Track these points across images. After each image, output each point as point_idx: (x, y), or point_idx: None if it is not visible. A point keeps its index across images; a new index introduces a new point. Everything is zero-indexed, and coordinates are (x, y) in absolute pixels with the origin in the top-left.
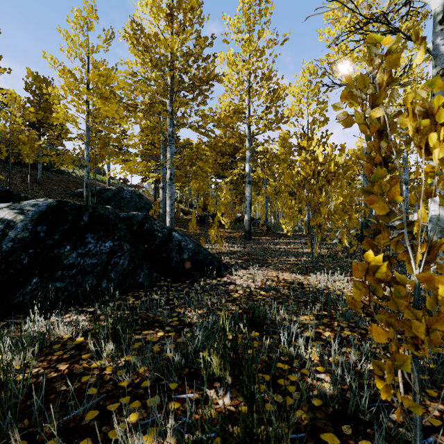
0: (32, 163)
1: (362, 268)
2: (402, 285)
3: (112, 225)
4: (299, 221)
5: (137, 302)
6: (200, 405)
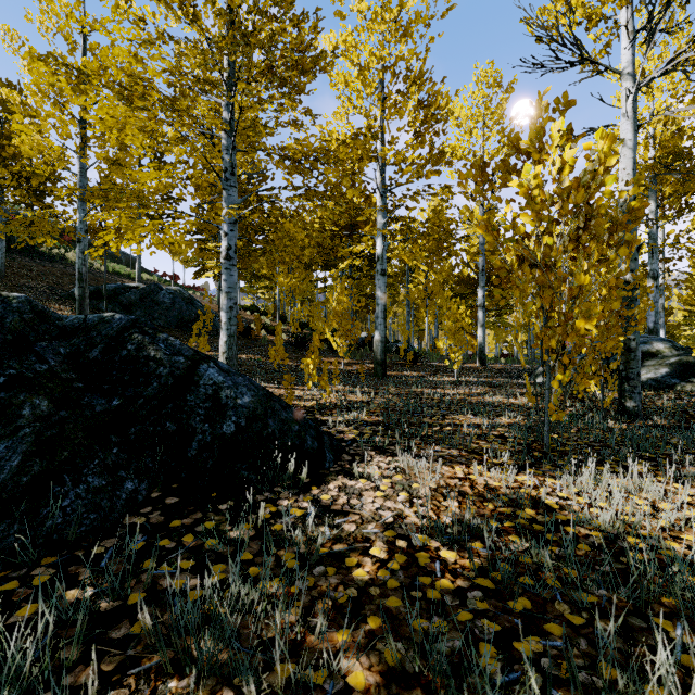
0: None
1: None
2: None
3: (3, 343)
4: None
5: None
6: None
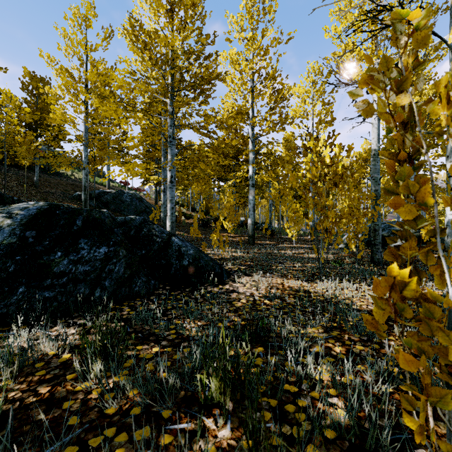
0: (30, 165)
1: (387, 282)
2: (434, 303)
3: (108, 229)
4: (303, 225)
5: (132, 312)
6: (196, 438)
